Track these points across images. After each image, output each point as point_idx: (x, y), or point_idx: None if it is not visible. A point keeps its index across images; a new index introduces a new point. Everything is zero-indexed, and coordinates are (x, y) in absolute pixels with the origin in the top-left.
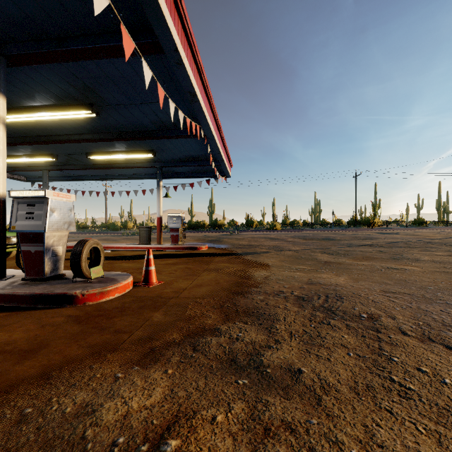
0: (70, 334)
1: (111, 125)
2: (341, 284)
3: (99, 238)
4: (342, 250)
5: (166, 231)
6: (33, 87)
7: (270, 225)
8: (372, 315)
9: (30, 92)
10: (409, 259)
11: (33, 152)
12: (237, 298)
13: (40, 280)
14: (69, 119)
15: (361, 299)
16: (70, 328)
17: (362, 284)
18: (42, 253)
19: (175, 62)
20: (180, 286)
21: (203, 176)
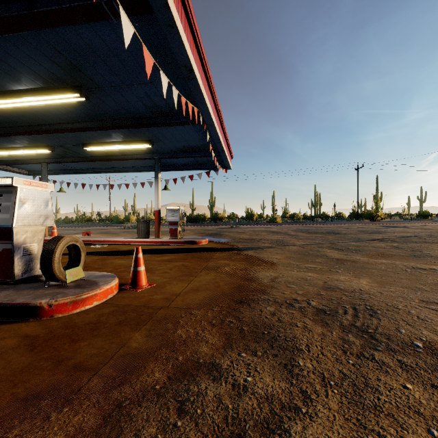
0: (12, 371)
1: (104, 111)
2: (366, 290)
3: (100, 231)
4: (352, 245)
5: (167, 224)
6: (14, 67)
7: (270, 218)
8: (430, 343)
9: (11, 72)
10: (432, 257)
11: (29, 143)
12: (241, 309)
13: (8, 284)
14: (59, 105)
15: (403, 315)
16: (17, 358)
17: (391, 290)
18: (10, 251)
19: (166, 24)
20: (173, 290)
21: (203, 168)
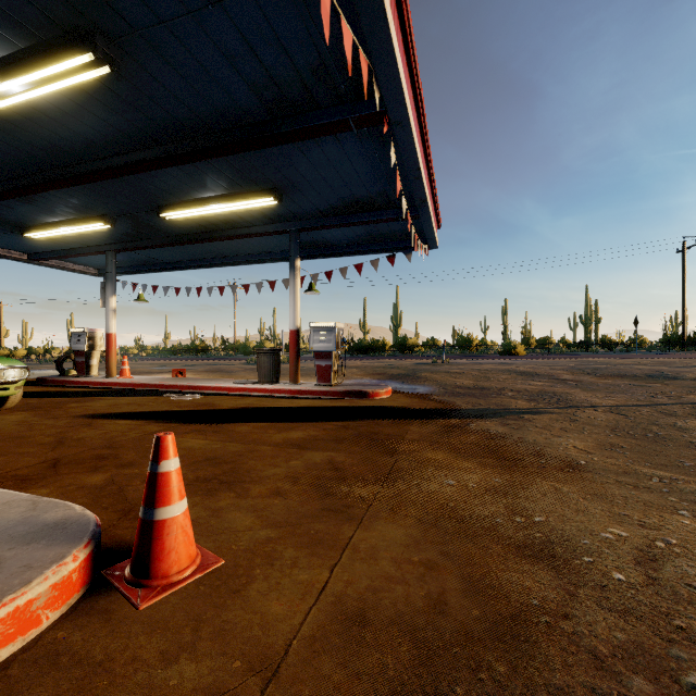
0: None
1: (170, 115)
2: None
3: (209, 368)
4: None
5: None
6: None
7: (503, 346)
8: None
9: None
10: None
11: (73, 213)
12: None
13: None
14: (79, 107)
15: None
16: None
17: None
18: None
19: None
20: (266, 618)
21: (382, 249)
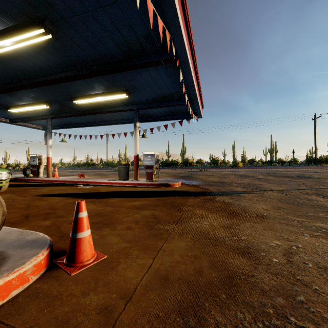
0: None
1: (78, 56)
2: None
3: (95, 173)
4: None
5: None
6: None
7: (233, 163)
8: None
9: None
10: None
11: (31, 100)
12: None
13: None
14: (36, 52)
15: None
16: None
17: None
18: None
19: None
20: (126, 278)
21: (176, 118)
